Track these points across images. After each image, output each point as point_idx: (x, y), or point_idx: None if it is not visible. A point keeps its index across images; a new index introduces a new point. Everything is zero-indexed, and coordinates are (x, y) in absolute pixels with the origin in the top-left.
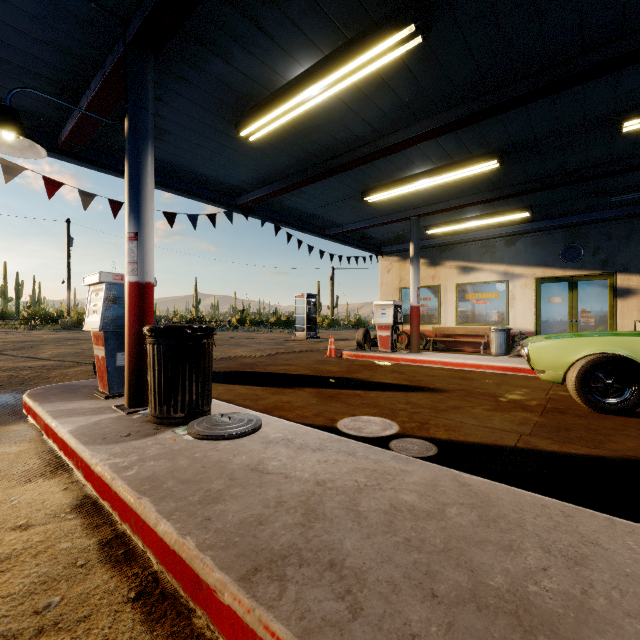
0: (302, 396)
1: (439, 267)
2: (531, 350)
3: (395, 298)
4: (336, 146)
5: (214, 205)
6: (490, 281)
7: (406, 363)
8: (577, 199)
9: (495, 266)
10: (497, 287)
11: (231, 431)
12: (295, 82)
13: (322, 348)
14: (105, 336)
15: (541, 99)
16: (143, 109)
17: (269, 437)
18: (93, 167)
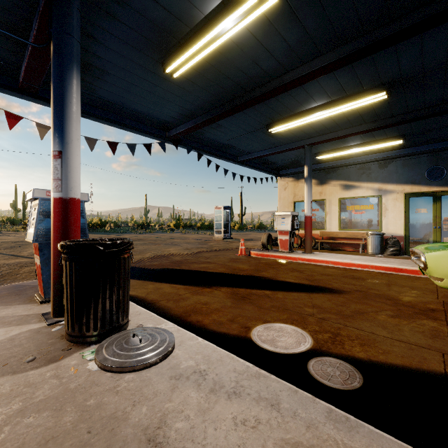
0: (218, 296)
1: (325, 185)
2: (428, 259)
3: (290, 209)
4: (247, 82)
5: (150, 137)
6: (366, 196)
7: (302, 262)
8: (444, 128)
9: (371, 184)
10: (372, 200)
11: (138, 360)
12: (211, 16)
13: (234, 247)
14: (40, 247)
15: (438, 28)
16: (67, 34)
17: (179, 367)
18: (50, 105)
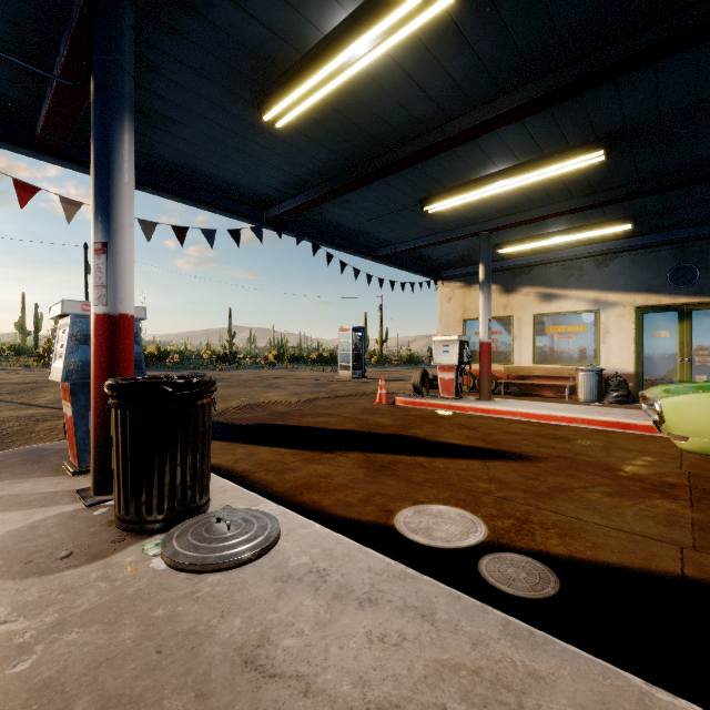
0: (345, 466)
1: (512, 294)
2: (666, 407)
3: (457, 332)
4: (389, 136)
5: (238, 219)
6: (576, 311)
7: (475, 413)
8: (696, 206)
9: (583, 292)
10: (585, 318)
11: (227, 554)
12: (334, 36)
13: (370, 391)
14: (72, 389)
15: (680, 54)
16: (115, 65)
17: (288, 565)
18: (83, 169)
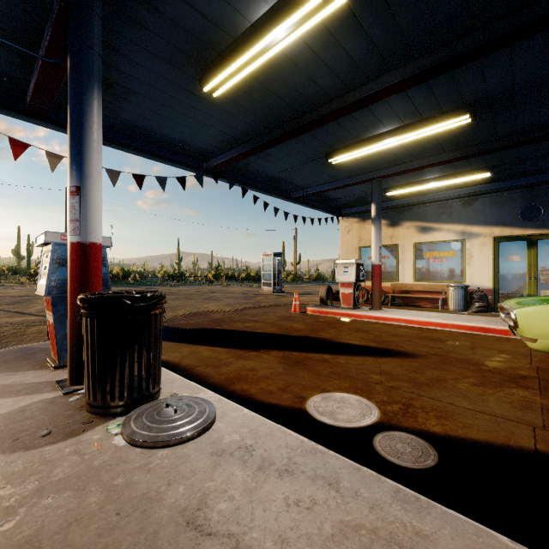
0: (267, 361)
1: (397, 227)
2: (519, 316)
3: (355, 256)
4: (302, 103)
5: (184, 169)
6: (447, 240)
7: (369, 320)
8: (541, 158)
9: (452, 226)
10: (454, 246)
11: (173, 433)
12: (259, 24)
13: (287, 303)
14: (53, 301)
15: (530, 38)
16: (86, 47)
17: (222, 442)
18: (63, 130)
